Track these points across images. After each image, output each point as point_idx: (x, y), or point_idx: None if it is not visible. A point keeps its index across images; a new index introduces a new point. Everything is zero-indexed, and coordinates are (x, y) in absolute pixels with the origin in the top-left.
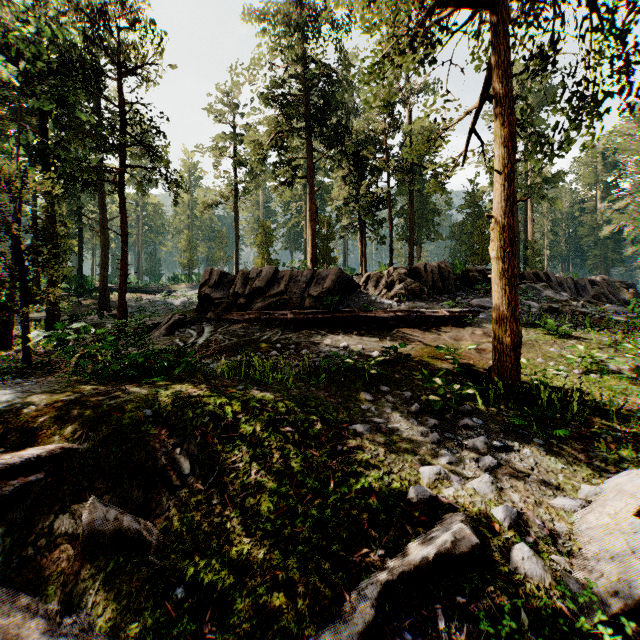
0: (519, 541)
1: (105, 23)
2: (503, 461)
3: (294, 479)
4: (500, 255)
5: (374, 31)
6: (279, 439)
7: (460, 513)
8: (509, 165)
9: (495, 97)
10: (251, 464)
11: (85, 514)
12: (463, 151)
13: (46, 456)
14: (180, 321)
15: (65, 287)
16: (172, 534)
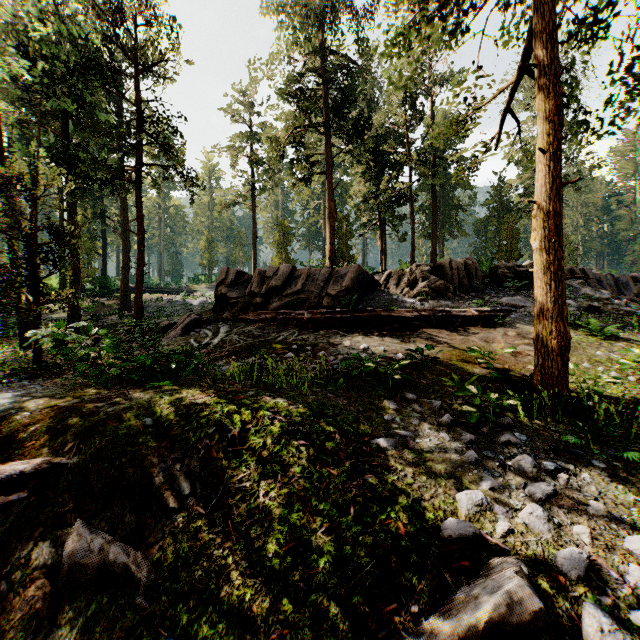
0: (592, 602)
1: (121, 20)
2: (557, 488)
3: (308, 504)
4: (544, 246)
5: (397, 6)
6: (292, 454)
7: (512, 559)
8: (555, 142)
9: (538, 66)
10: (259, 483)
11: (68, 542)
12: (496, 133)
13: (30, 472)
14: (196, 321)
15: (90, 288)
16: (165, 569)
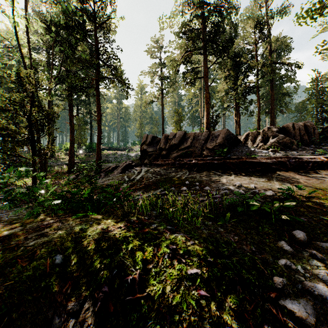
0: None
1: None
2: None
3: None
4: None
5: None
6: (192, 309)
7: None
8: None
9: None
10: None
11: None
12: None
13: None
14: (129, 165)
15: (84, 148)
16: None
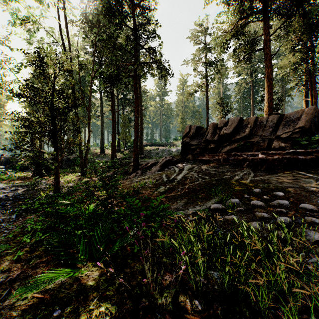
0: None
1: None
2: None
3: None
4: None
5: None
6: None
7: None
8: None
9: None
10: None
11: None
12: None
13: None
14: (169, 161)
15: (129, 145)
16: None
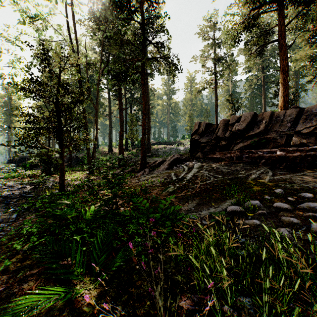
0: None
1: None
2: None
3: None
4: None
5: None
6: None
7: None
8: None
9: None
10: None
11: None
12: None
13: None
14: (178, 159)
15: (137, 143)
16: None
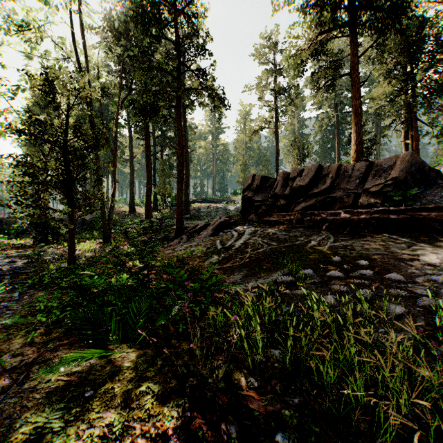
0: None
1: None
2: None
3: None
4: None
5: None
6: None
7: None
8: None
9: None
10: None
11: None
12: None
13: None
14: (225, 222)
15: (170, 201)
16: None
